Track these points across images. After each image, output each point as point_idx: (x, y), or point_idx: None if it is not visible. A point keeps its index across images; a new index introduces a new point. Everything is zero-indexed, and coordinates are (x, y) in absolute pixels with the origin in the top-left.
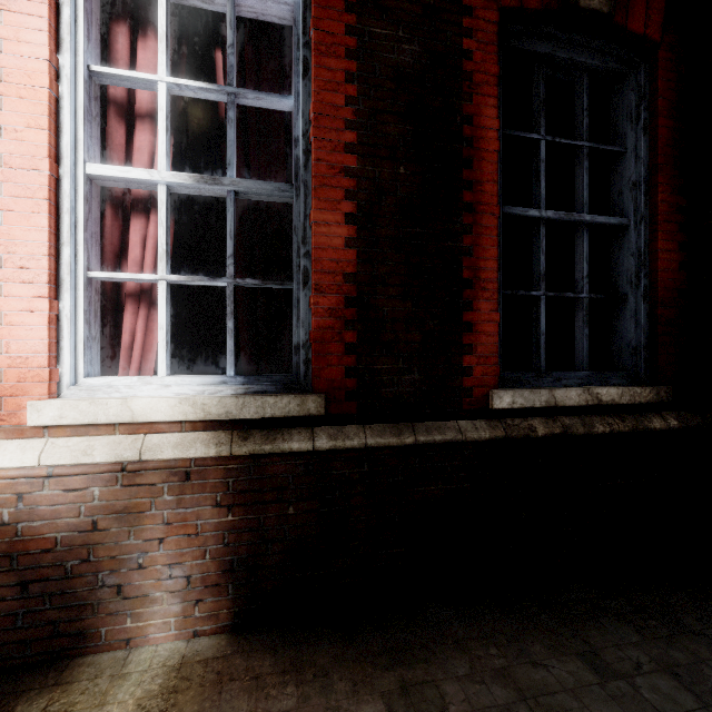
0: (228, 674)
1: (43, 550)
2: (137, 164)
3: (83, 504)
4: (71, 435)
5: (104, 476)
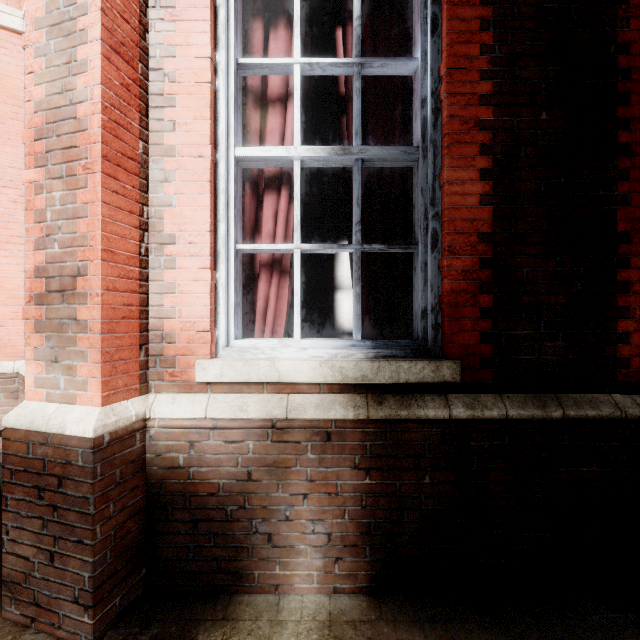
0: None
1: (209, 493)
2: (269, 145)
3: (240, 455)
4: (228, 392)
5: (256, 431)
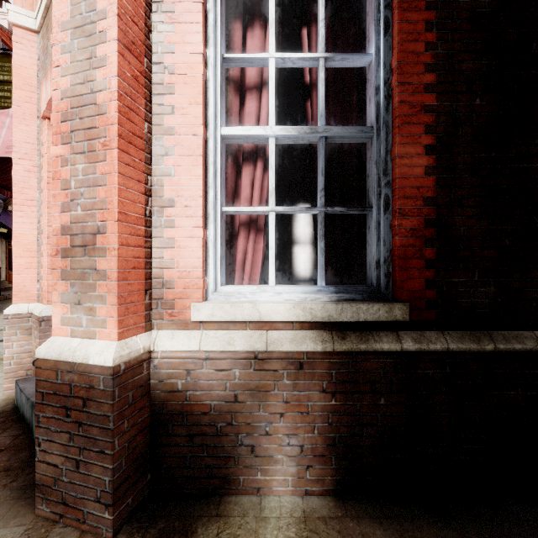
0: (348, 535)
1: (202, 412)
2: (247, 125)
3: (228, 381)
4: (217, 329)
5: (241, 361)
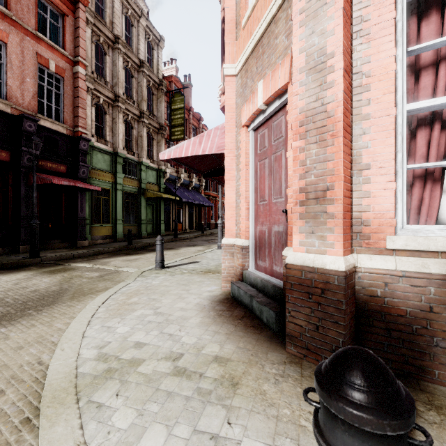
0: None
1: (398, 315)
2: (422, 97)
3: (423, 295)
4: (408, 256)
5: (436, 281)
